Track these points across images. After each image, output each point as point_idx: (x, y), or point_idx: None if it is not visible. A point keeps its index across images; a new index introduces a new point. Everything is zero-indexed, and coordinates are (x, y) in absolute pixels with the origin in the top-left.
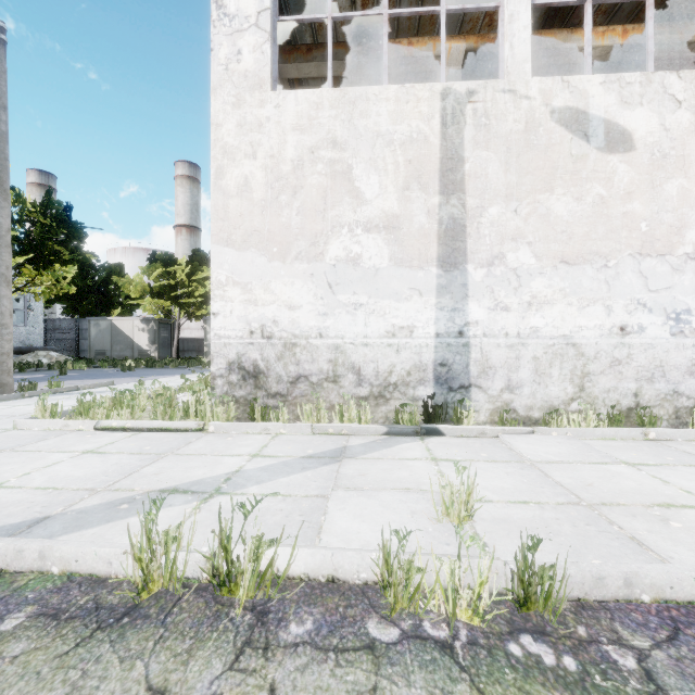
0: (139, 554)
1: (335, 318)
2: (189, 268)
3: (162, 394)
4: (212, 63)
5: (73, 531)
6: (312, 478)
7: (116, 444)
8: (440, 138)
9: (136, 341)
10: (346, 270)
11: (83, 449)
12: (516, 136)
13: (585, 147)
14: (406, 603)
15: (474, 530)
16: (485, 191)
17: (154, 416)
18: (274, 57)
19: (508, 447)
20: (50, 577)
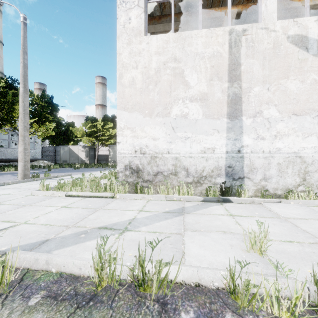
0: (97, 267)
1: (175, 144)
2: (102, 123)
3: (94, 180)
4: (117, 25)
5: (60, 248)
6: (171, 223)
7: (75, 203)
8: (228, 54)
9: (79, 156)
10: (181, 121)
11: (61, 205)
12: (268, 51)
13: (306, 54)
14: (246, 304)
15: (267, 257)
16: (252, 79)
17: (91, 190)
18: (146, 20)
19: (269, 210)
20: (51, 274)
